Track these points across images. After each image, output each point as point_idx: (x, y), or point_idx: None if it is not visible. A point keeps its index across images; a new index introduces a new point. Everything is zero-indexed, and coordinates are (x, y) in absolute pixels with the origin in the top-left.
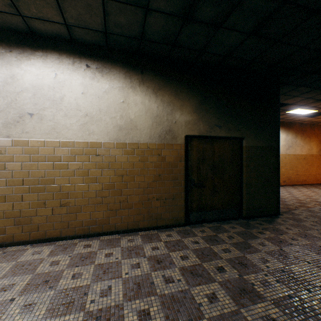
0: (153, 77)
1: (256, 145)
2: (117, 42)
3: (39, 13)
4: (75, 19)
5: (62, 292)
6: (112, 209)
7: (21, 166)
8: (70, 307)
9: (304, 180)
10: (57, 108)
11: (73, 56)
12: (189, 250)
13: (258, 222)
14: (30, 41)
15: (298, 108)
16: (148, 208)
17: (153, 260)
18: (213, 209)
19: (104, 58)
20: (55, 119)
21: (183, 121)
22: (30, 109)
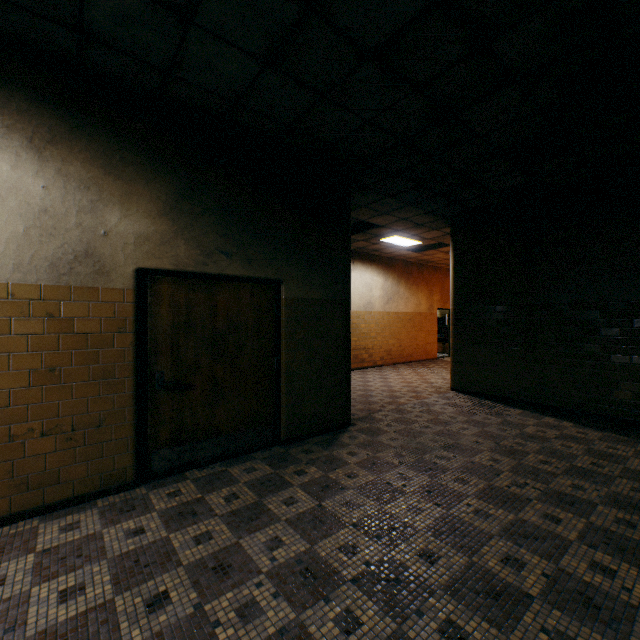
0: (31, 105)
1: (307, 297)
2: None
3: None
4: None
5: None
6: None
7: None
8: None
9: (410, 354)
10: None
11: None
12: (102, 562)
13: (307, 448)
14: None
15: (395, 234)
16: (10, 462)
17: None
18: (215, 436)
19: None
20: None
21: (130, 234)
22: None
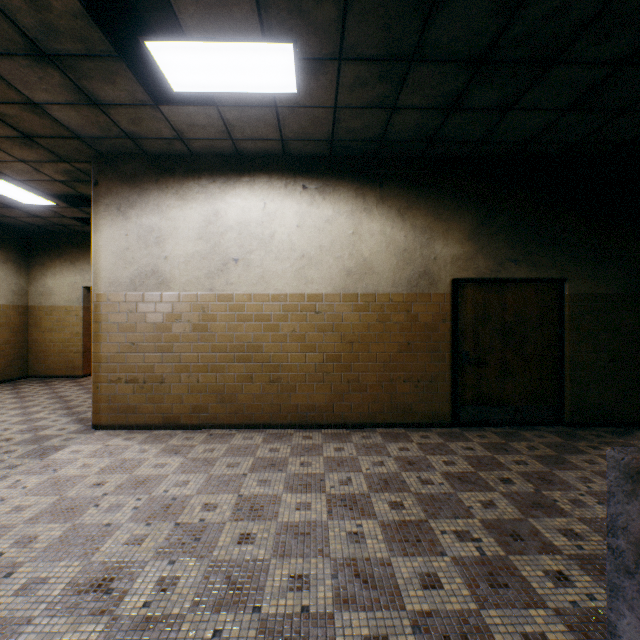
0: (398, 191)
1: (592, 292)
2: (345, 149)
3: (253, 134)
4: (295, 133)
5: (295, 475)
6: (337, 391)
7: (225, 328)
8: (308, 488)
9: None
10: (267, 250)
11: (286, 176)
12: (457, 456)
13: (595, 433)
14: (235, 165)
15: None
16: (390, 393)
17: (402, 460)
18: (504, 405)
19: (326, 173)
20: (264, 265)
21: (448, 256)
22: (235, 253)
